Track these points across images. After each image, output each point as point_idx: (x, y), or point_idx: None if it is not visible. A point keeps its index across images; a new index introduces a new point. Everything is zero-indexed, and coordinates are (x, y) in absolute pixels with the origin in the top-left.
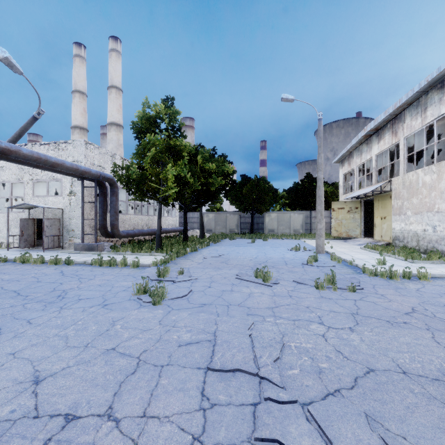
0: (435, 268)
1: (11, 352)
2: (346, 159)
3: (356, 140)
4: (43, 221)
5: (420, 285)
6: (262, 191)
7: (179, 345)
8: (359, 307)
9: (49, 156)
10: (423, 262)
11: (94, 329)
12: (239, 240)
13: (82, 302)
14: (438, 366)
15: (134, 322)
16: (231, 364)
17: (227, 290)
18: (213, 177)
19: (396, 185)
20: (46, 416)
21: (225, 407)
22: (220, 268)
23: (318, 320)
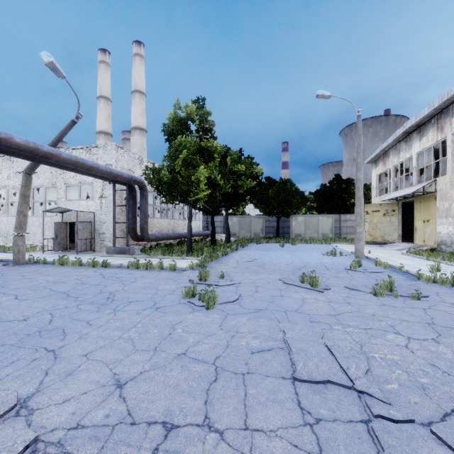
0: None
1: (83, 353)
2: (381, 159)
3: (393, 138)
4: (76, 224)
5: None
6: (289, 194)
7: (251, 352)
8: (432, 317)
9: (85, 160)
10: None
11: (156, 332)
12: (266, 244)
13: (133, 304)
14: None
15: (194, 326)
16: (318, 375)
17: (276, 296)
18: (242, 179)
19: (442, 186)
20: (144, 423)
21: (333, 423)
22: (259, 273)
23: (392, 330)
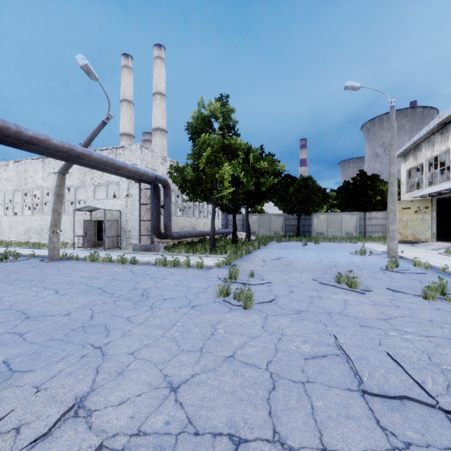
0: None
1: (129, 351)
2: (411, 153)
3: (426, 130)
4: (104, 222)
5: None
6: (310, 191)
7: (305, 357)
8: None
9: (114, 159)
10: None
11: (198, 332)
12: (287, 243)
13: (168, 302)
14: None
15: (235, 327)
16: (391, 389)
17: (314, 296)
18: (265, 176)
19: None
20: (208, 434)
21: (427, 450)
22: (288, 272)
23: None
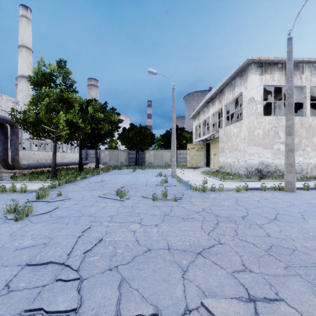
0: (233, 184)
1: None
2: (197, 116)
3: (201, 104)
4: None
5: (218, 195)
6: (143, 135)
7: (15, 249)
8: (171, 211)
9: None
10: (229, 181)
11: None
12: (125, 170)
13: None
14: (191, 242)
15: None
16: (47, 259)
17: (88, 206)
18: (102, 124)
19: (221, 134)
20: None
21: (19, 292)
22: (95, 190)
23: (138, 221)
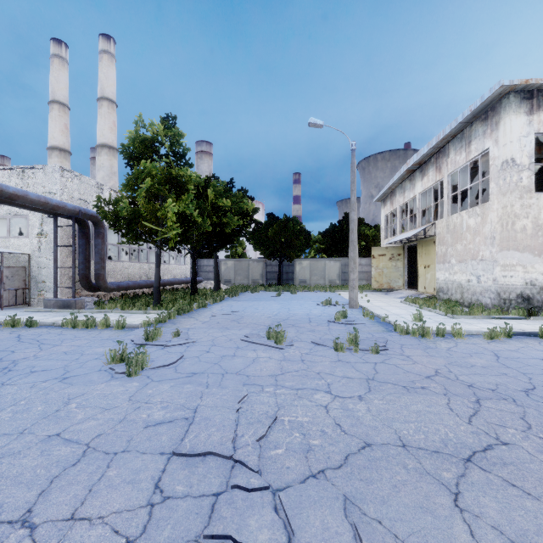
0: (475, 324)
1: None
2: (388, 197)
3: (398, 176)
4: (1, 270)
5: (453, 344)
6: (291, 234)
7: (146, 425)
8: (377, 371)
9: (4, 185)
10: (464, 317)
11: (40, 410)
12: (263, 293)
13: (34, 375)
14: (443, 436)
15: (96, 399)
16: (203, 447)
17: (227, 356)
18: (228, 216)
19: (440, 229)
20: None
21: (180, 500)
22: (228, 328)
23: (325, 389)
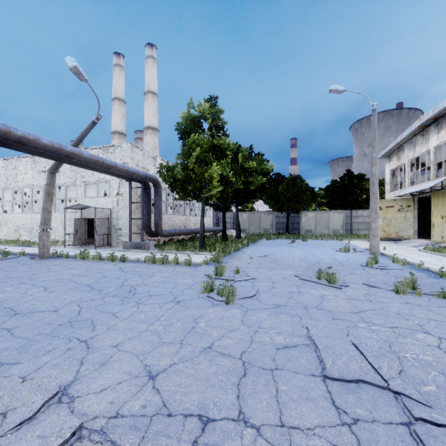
0: None
1: (113, 344)
2: (395, 153)
3: (408, 132)
4: (95, 220)
5: None
6: (299, 190)
7: (277, 348)
8: None
9: (104, 159)
10: None
11: (180, 325)
12: (276, 240)
13: (154, 298)
14: None
15: (216, 320)
16: (350, 374)
17: (294, 292)
18: (254, 176)
19: None
20: (180, 415)
21: (372, 424)
22: (273, 268)
23: (421, 329)
